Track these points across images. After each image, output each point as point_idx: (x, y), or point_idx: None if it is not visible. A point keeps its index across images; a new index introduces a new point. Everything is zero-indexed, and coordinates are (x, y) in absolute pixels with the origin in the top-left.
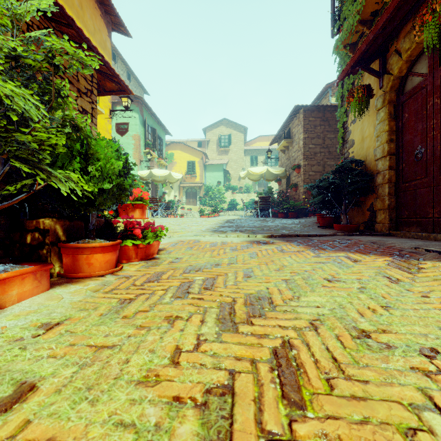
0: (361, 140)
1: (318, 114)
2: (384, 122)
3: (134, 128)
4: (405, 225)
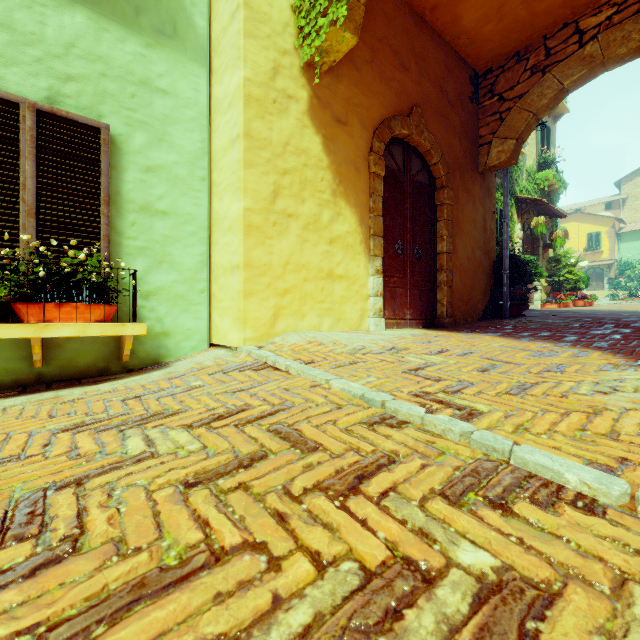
0: None
1: None
2: None
3: None
4: None
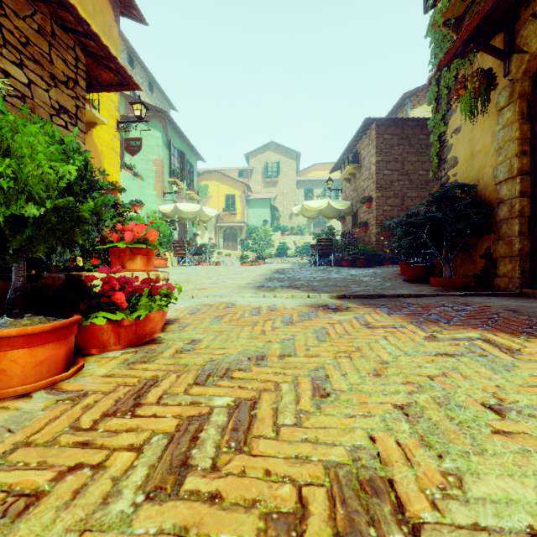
0: (469, 156)
1: (395, 130)
2: (511, 127)
3: (155, 150)
4: None
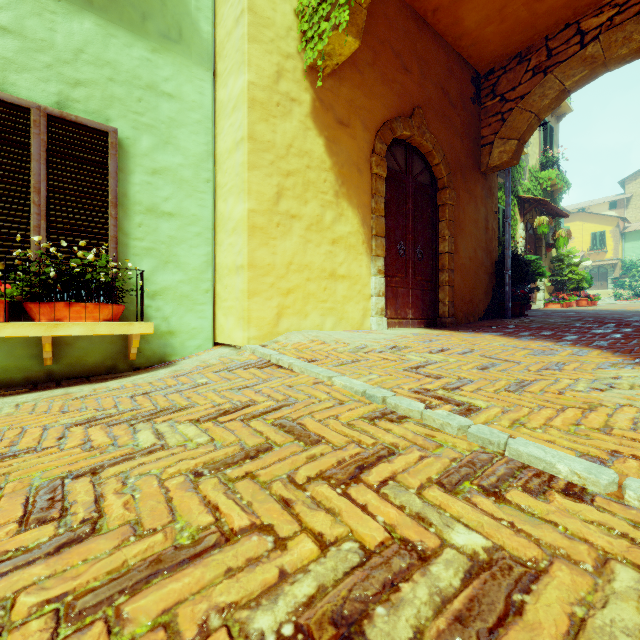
0: None
1: None
2: None
3: None
4: None
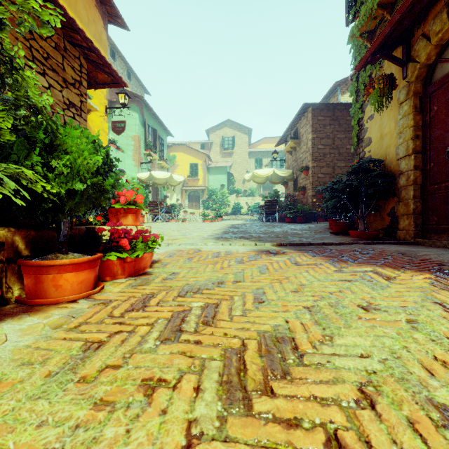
0: (379, 137)
1: (327, 113)
2: (408, 117)
3: (133, 128)
4: (434, 233)
